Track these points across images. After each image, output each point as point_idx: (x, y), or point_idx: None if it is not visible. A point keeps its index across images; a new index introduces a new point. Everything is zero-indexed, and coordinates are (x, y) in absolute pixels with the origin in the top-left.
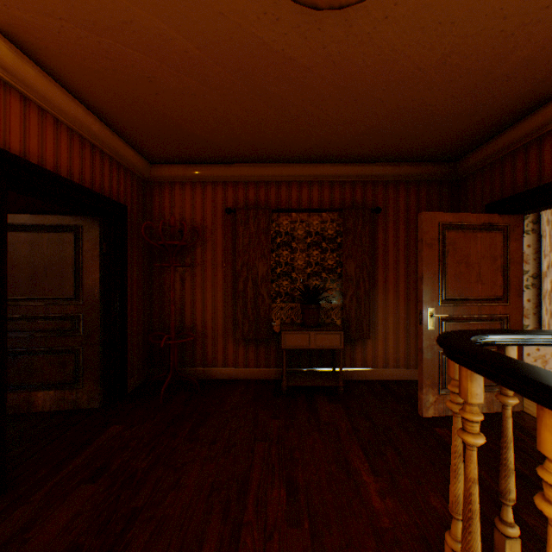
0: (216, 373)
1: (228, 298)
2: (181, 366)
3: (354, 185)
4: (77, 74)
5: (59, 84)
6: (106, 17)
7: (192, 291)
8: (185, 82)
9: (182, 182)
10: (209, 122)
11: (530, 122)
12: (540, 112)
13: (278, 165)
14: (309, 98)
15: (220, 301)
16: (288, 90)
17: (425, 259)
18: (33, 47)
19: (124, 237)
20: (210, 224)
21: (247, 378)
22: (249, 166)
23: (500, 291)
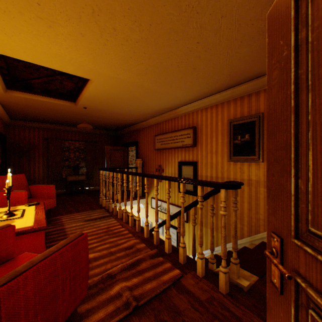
0: None
1: (45, 168)
2: None
3: (90, 134)
4: (13, 108)
5: (3, 108)
6: (34, 108)
7: (29, 166)
8: (46, 114)
9: (25, 126)
10: (46, 117)
11: (127, 129)
12: (127, 128)
13: (65, 126)
14: (78, 120)
15: (42, 169)
16: (73, 118)
17: (106, 156)
18: (6, 105)
19: (6, 147)
20: (38, 142)
21: None
22: (54, 125)
23: (123, 164)
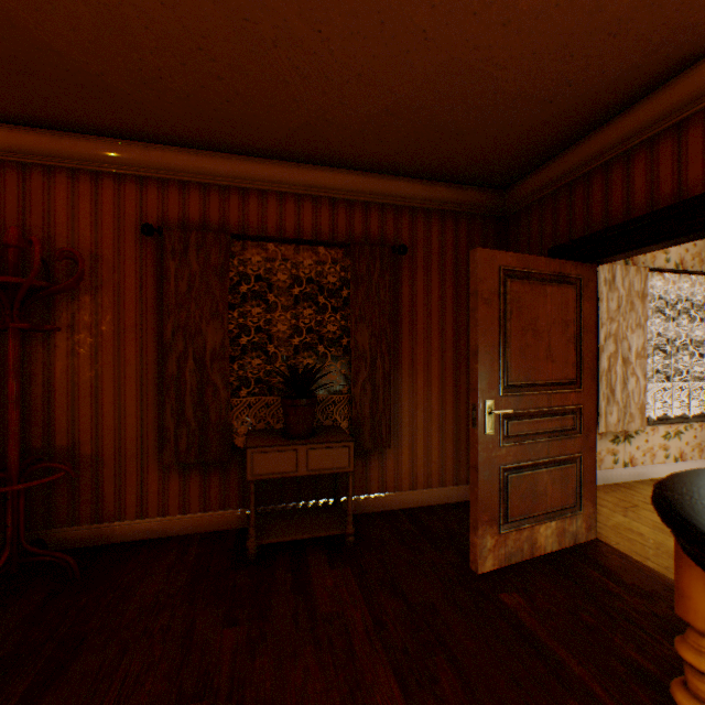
0: (122, 530)
1: (148, 391)
2: (46, 525)
3: (368, 208)
4: None
5: None
6: None
7: (72, 380)
8: None
9: (48, 166)
10: (78, 14)
11: (617, 128)
12: (634, 111)
13: (243, 158)
14: None
15: (132, 396)
16: None
17: (482, 322)
18: None
19: None
20: (112, 253)
21: (187, 532)
22: (189, 152)
23: (573, 372)
